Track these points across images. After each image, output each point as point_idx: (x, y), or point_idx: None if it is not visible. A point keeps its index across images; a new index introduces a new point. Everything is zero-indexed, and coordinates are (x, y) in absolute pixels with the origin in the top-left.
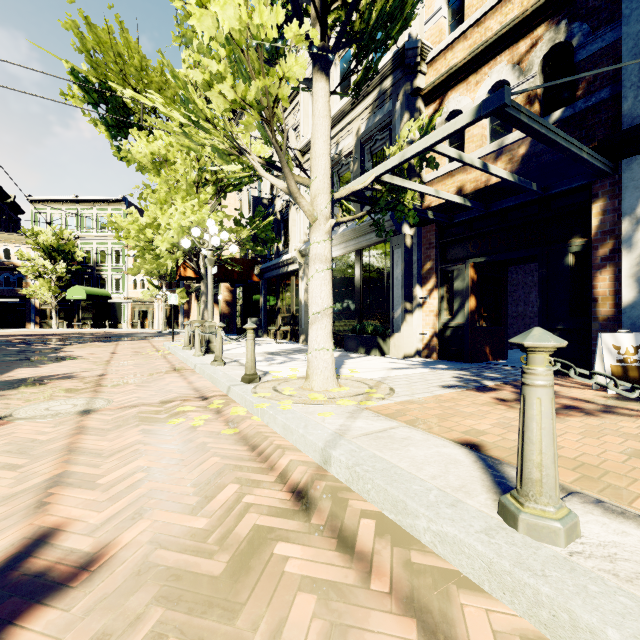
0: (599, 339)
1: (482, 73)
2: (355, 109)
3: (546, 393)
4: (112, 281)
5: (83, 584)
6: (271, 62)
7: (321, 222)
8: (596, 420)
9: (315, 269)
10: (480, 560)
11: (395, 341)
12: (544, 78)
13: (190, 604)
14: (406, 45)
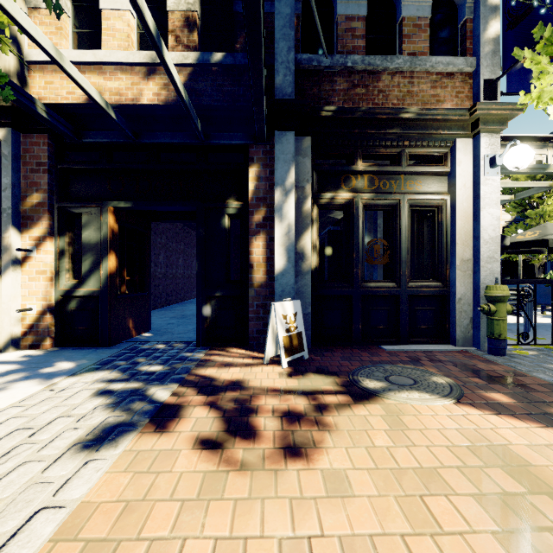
0: (272, 309)
1: None
2: None
3: None
4: None
5: None
6: None
7: None
8: (343, 440)
9: None
10: None
11: None
12: (202, 11)
13: None
14: None
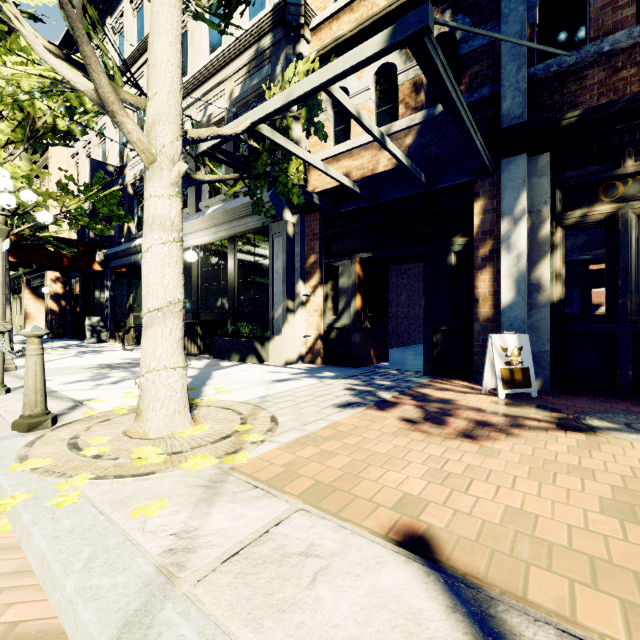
0: (489, 341)
1: None
2: (228, 67)
3: None
4: None
5: None
6: None
7: (164, 166)
8: (519, 442)
9: (153, 239)
10: None
11: (275, 345)
12: None
13: None
14: None
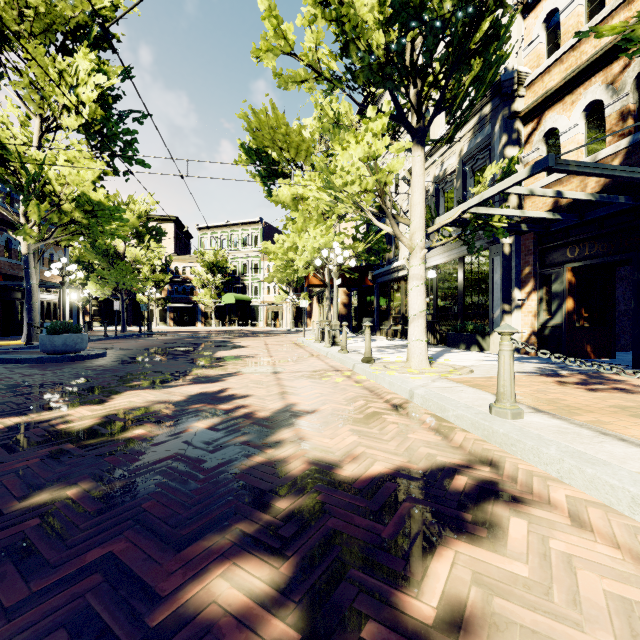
0: None
1: (577, 93)
2: (458, 133)
3: (507, 353)
4: (252, 288)
5: (313, 414)
6: (382, 136)
7: (417, 251)
8: (628, 395)
9: (413, 284)
10: (469, 421)
11: (494, 339)
12: (639, 94)
13: (352, 421)
14: (502, 78)
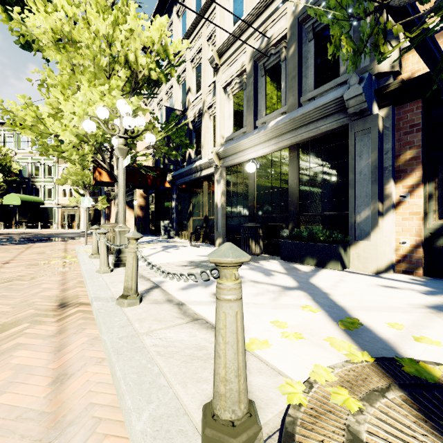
0: None
1: None
2: None
3: None
4: (45, 190)
5: None
6: None
7: None
8: None
9: None
10: None
11: (359, 251)
12: None
13: None
14: None
